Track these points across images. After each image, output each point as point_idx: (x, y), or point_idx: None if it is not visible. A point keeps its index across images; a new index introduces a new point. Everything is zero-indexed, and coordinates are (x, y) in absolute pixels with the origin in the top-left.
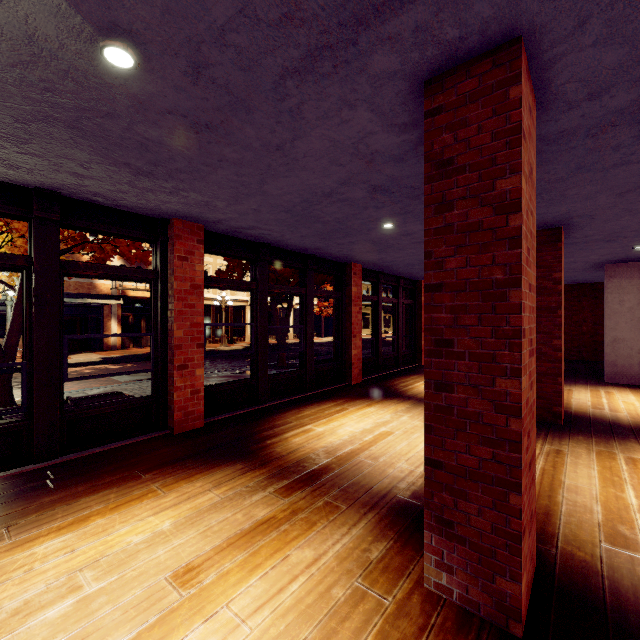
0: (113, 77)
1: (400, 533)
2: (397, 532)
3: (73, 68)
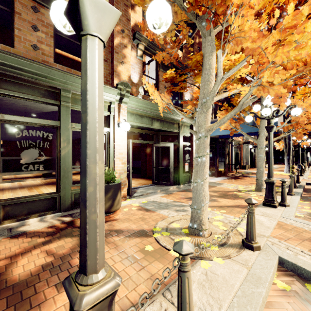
0: (25, 113)
1: (51, 185)
2: (50, 185)
3: (22, 111)
